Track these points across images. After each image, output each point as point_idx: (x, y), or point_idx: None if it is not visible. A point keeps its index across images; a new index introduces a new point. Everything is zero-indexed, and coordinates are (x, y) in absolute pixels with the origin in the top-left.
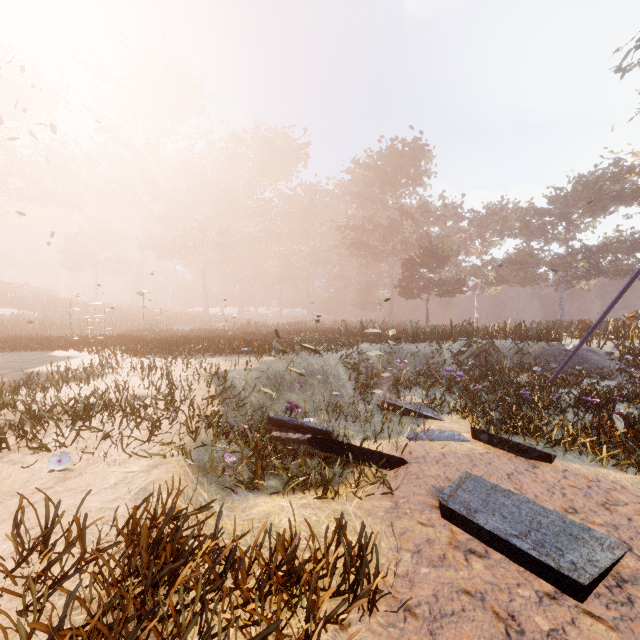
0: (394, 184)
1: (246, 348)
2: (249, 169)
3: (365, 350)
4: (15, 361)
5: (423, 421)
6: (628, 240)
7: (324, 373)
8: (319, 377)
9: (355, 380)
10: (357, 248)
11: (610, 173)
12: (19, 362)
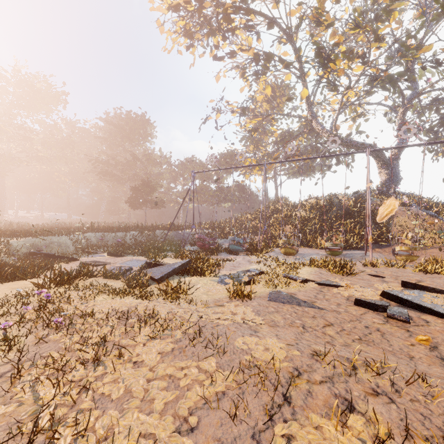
0: (130, 138)
1: (17, 233)
2: (9, 100)
3: (89, 235)
4: None
5: (90, 251)
6: (239, 186)
7: (59, 243)
8: (56, 244)
9: (76, 246)
10: (104, 175)
11: (229, 156)
12: None
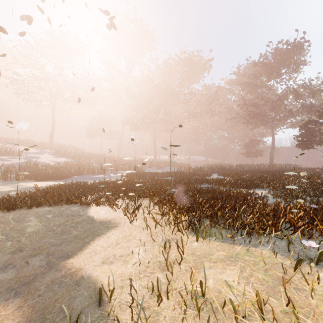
0: (278, 73)
1: None
2: (177, 78)
3: None
4: (54, 229)
5: None
6: None
7: None
8: None
9: None
10: (253, 117)
11: None
12: (57, 232)
